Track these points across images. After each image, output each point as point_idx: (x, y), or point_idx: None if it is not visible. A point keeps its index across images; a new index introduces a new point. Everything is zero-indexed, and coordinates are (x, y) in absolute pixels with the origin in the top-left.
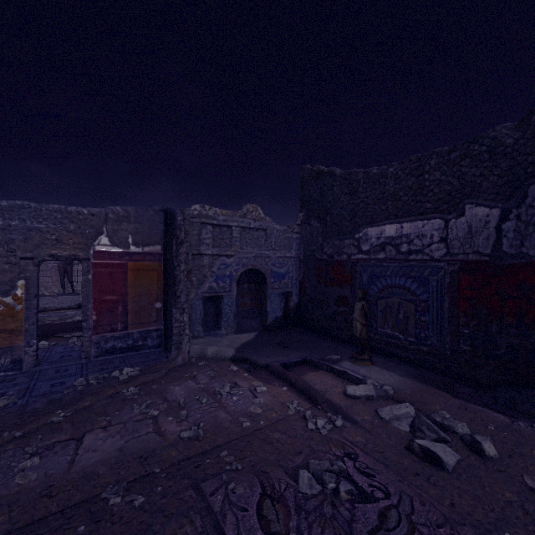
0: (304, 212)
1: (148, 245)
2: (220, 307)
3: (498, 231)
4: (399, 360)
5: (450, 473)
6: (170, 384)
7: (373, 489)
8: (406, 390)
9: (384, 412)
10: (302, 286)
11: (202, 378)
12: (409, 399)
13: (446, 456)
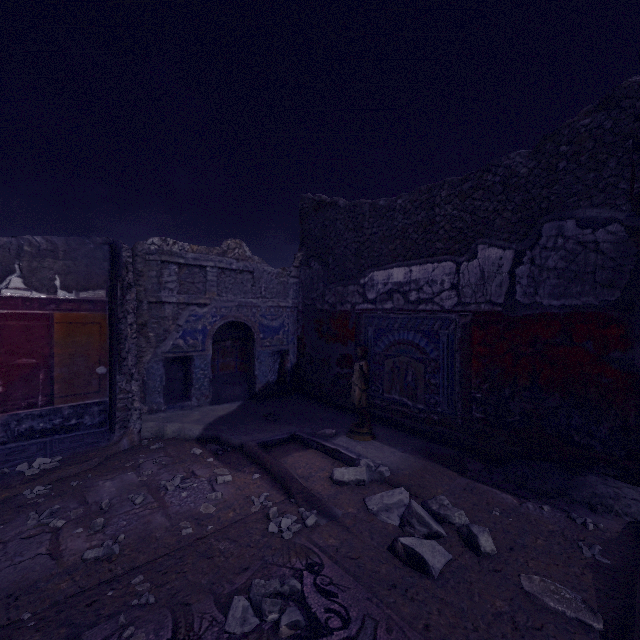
0: (304, 252)
1: (86, 289)
2: (189, 371)
3: (512, 277)
4: (408, 432)
5: (436, 580)
6: (99, 479)
7: (329, 615)
8: (406, 471)
9: (373, 502)
10: (300, 343)
11: (149, 467)
12: (406, 483)
13: (434, 557)
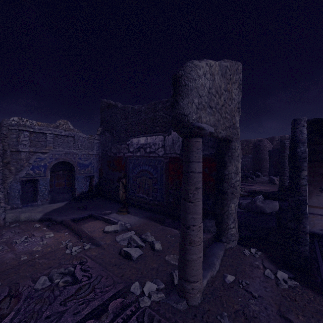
0: (102, 127)
1: None
2: (36, 186)
3: (182, 143)
4: (146, 210)
5: (134, 261)
6: None
7: (83, 277)
8: (137, 225)
9: (119, 237)
10: (100, 172)
11: (8, 234)
12: (136, 229)
13: (135, 253)
